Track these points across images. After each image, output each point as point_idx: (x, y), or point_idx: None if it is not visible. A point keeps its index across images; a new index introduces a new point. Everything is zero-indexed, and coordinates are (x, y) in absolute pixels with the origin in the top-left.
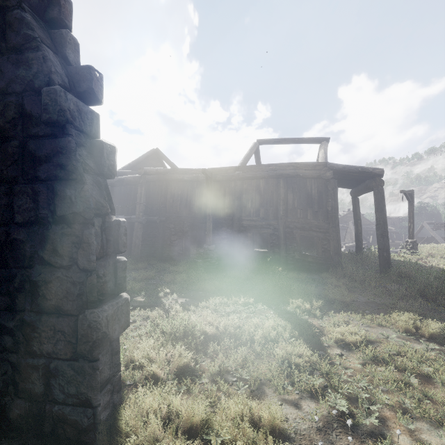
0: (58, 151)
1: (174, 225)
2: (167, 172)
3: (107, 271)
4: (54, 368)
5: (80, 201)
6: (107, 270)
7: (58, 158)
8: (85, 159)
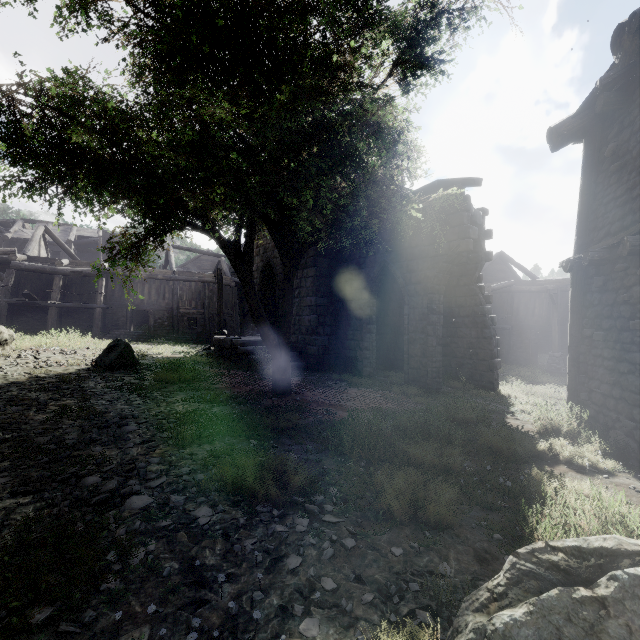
0: (483, 321)
1: (520, 333)
2: (512, 284)
3: (495, 351)
4: (482, 373)
5: (489, 333)
6: (495, 351)
7: (483, 323)
8: (490, 322)
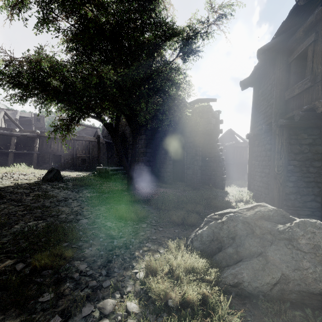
0: (219, 159)
1: (237, 165)
2: (234, 143)
3: (224, 172)
4: (218, 182)
5: (221, 165)
6: (224, 172)
7: (219, 160)
8: (221, 160)
